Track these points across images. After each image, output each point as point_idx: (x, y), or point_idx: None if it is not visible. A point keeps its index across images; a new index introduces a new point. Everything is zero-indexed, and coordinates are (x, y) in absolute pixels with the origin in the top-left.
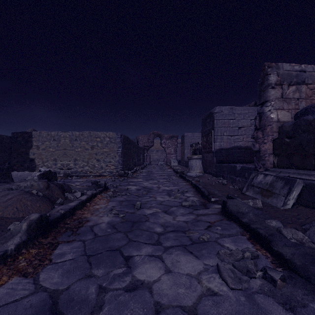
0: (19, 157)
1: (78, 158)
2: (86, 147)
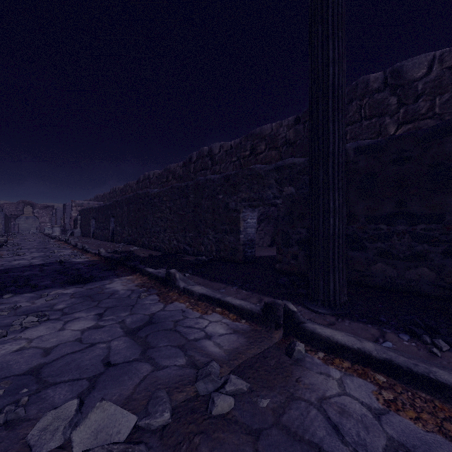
0: None
1: None
2: None
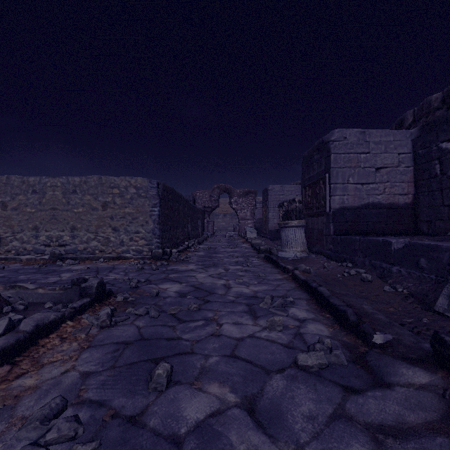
0: None
1: (77, 226)
2: (93, 205)
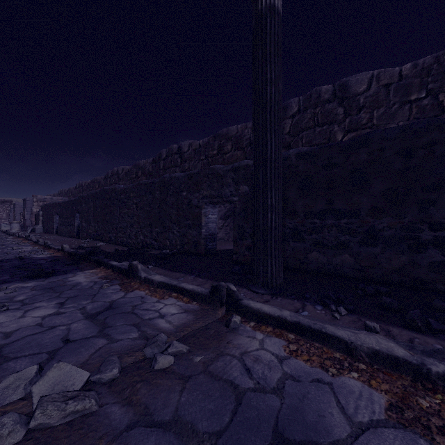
0: None
1: None
2: None
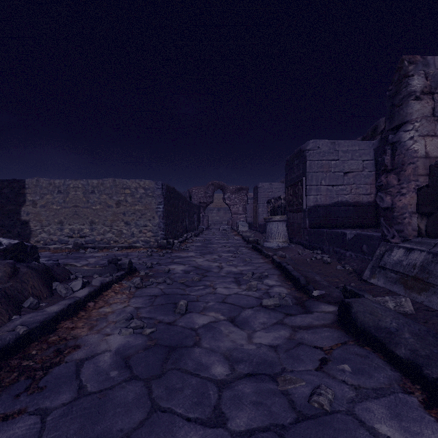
0: (5, 218)
1: (95, 220)
2: (108, 203)
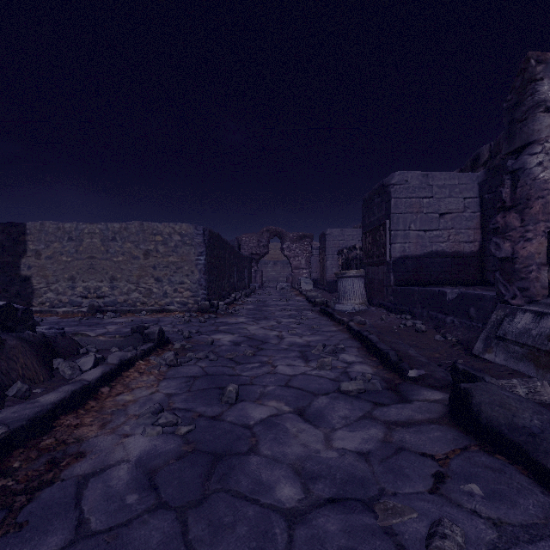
0: None
1: (117, 276)
2: (134, 253)
